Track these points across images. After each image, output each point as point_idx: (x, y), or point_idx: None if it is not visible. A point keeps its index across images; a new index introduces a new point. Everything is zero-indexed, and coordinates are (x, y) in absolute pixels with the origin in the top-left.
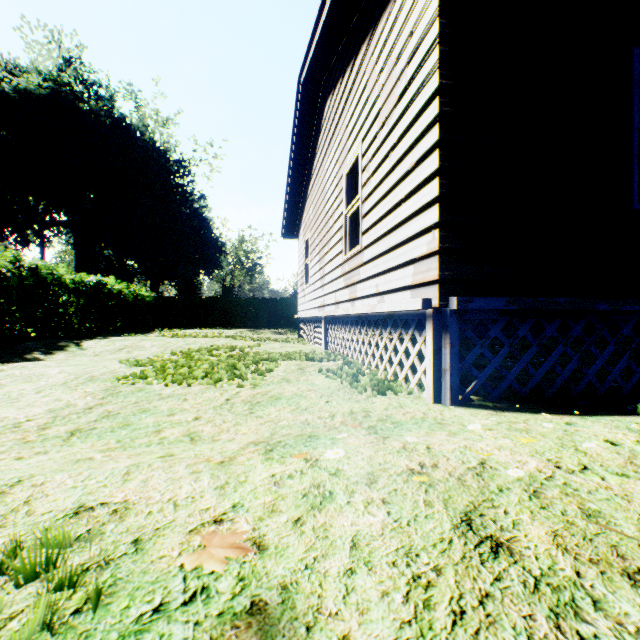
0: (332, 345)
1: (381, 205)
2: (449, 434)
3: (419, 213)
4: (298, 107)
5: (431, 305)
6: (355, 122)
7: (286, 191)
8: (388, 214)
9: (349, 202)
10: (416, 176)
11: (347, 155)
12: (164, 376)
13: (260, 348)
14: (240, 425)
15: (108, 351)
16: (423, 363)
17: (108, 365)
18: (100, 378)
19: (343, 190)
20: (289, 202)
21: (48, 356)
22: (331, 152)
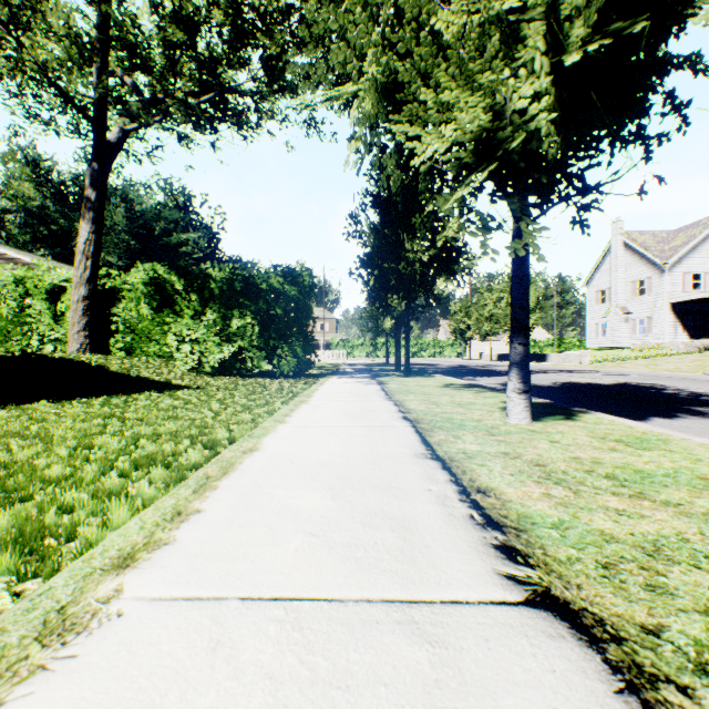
0: None
1: None
2: None
3: None
4: None
5: None
6: None
7: None
8: None
9: None
10: None
11: None
12: None
13: None
14: None
15: None
16: None
17: None
18: None
19: None
20: None
21: None
22: None
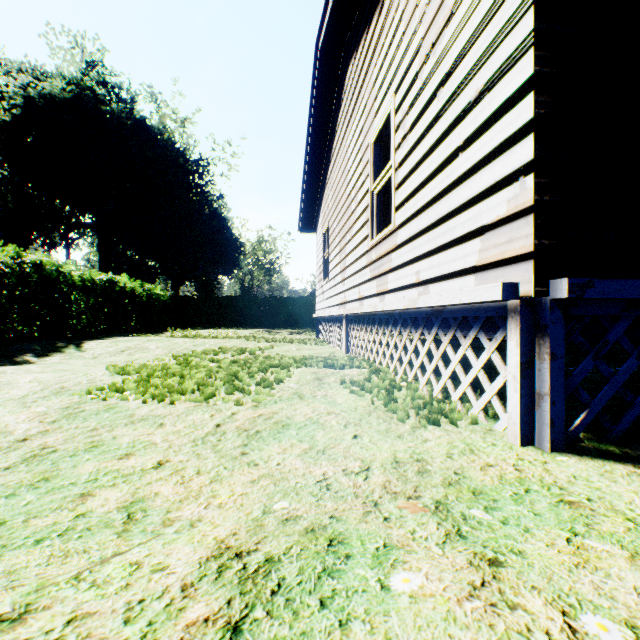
0: (355, 348)
1: (424, 165)
2: (634, 560)
3: (492, 158)
4: (316, 79)
5: (517, 293)
6: (385, 73)
7: (303, 179)
8: (435, 174)
9: (376, 176)
10: (486, 105)
11: (374, 118)
12: (145, 389)
13: (273, 350)
14: (219, 482)
15: (108, 353)
16: (496, 380)
17: (90, 372)
18: (70, 390)
19: (369, 162)
20: (306, 191)
21: (41, 359)
22: (354, 123)
